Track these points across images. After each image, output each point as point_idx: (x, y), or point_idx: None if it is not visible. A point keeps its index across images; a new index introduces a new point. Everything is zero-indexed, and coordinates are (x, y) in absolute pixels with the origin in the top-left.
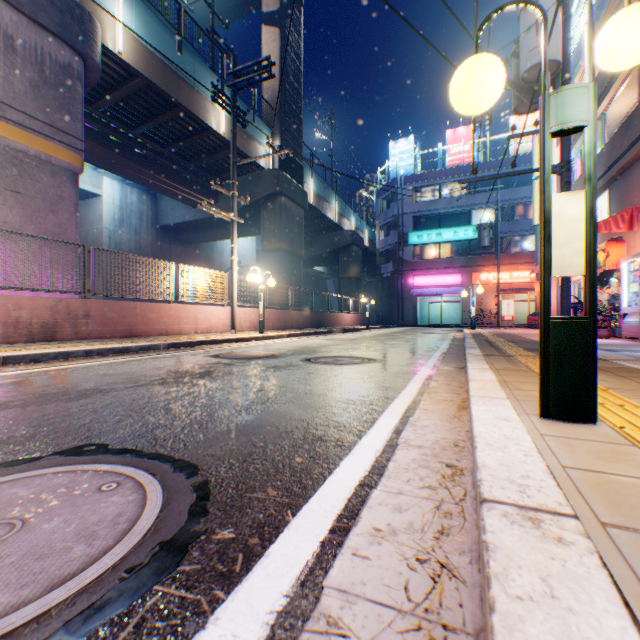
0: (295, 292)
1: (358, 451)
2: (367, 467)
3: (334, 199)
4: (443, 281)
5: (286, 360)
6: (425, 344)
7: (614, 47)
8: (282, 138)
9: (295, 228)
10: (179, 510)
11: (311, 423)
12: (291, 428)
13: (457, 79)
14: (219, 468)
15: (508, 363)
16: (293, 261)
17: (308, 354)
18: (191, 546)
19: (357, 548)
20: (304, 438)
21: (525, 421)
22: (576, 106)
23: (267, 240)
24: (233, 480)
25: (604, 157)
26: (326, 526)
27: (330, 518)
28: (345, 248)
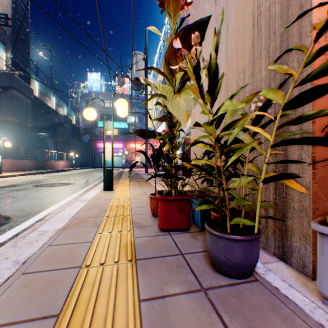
0: (25, 148)
1: (57, 205)
2: (59, 206)
3: (53, 96)
4: (115, 146)
5: (24, 187)
6: (99, 176)
7: (119, 113)
8: (14, 53)
9: (25, 110)
10: (2, 219)
11: (41, 202)
12: (33, 204)
13: (85, 112)
14: (10, 213)
15: (116, 181)
16: (23, 129)
17: (37, 183)
18: (11, 221)
19: (53, 214)
20: (39, 205)
21: (99, 192)
22: (110, 125)
23: (2, 114)
24: (16, 214)
25: (164, 109)
26: (46, 214)
27: (47, 213)
28: (61, 124)
